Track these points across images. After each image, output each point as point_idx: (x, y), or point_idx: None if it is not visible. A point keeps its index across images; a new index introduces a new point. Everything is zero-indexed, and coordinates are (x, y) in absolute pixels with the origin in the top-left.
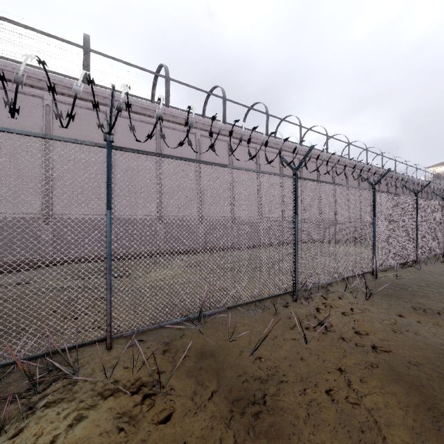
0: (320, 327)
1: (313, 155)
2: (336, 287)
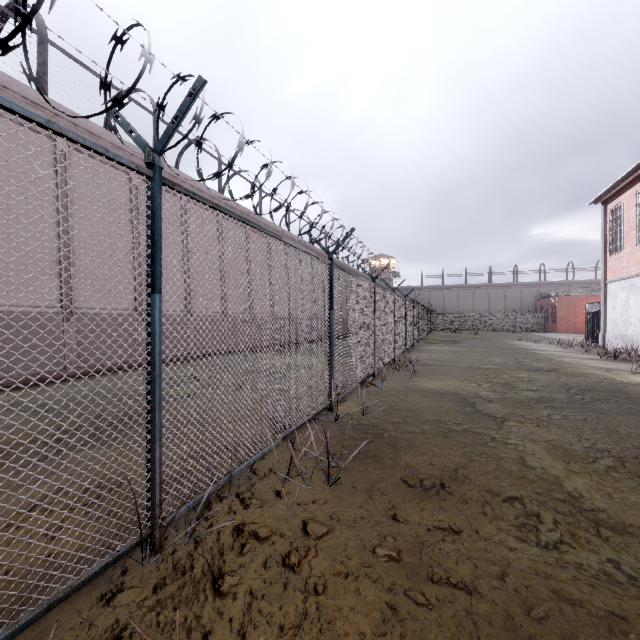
0: None
1: (241, 213)
2: (270, 458)
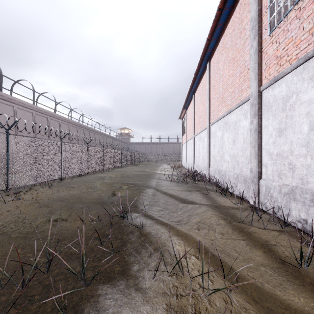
0: (17, 199)
1: (45, 112)
2: (38, 187)
